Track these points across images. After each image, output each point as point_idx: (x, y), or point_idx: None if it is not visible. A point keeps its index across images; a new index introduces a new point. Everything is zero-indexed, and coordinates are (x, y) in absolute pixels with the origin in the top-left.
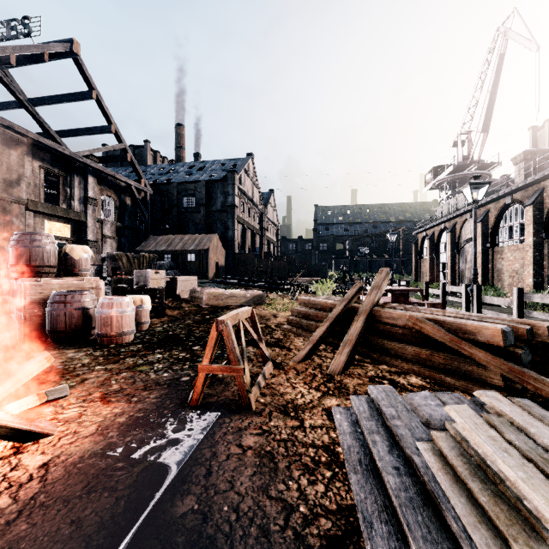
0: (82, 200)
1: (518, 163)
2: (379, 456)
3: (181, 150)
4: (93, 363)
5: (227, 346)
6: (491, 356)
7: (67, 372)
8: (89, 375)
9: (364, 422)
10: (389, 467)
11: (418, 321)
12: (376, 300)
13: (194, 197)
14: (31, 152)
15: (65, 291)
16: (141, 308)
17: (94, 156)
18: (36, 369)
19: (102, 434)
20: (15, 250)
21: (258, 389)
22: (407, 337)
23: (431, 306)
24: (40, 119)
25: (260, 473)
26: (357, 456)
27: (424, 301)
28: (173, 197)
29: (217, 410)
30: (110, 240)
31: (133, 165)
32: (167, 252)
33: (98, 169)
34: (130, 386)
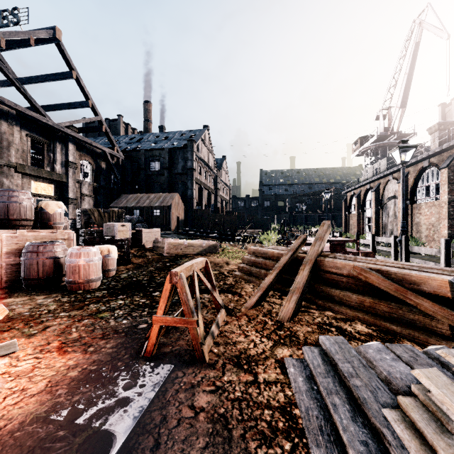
0: (64, 164)
1: (433, 132)
2: (343, 426)
3: (148, 123)
4: (58, 309)
5: (181, 298)
6: (438, 306)
7: (32, 319)
8: (52, 322)
9: (320, 379)
10: (355, 441)
11: (363, 271)
12: (319, 250)
13: (159, 162)
14: (19, 122)
15: (39, 242)
16: (108, 257)
17: (74, 127)
18: None
19: (50, 392)
20: None
21: (212, 339)
22: (351, 285)
23: (365, 255)
24: (27, 95)
25: (213, 446)
26: (317, 422)
27: (358, 250)
28: (141, 162)
29: (171, 362)
30: (87, 198)
31: (107, 134)
32: (136, 208)
33: (77, 138)
34: (89, 334)
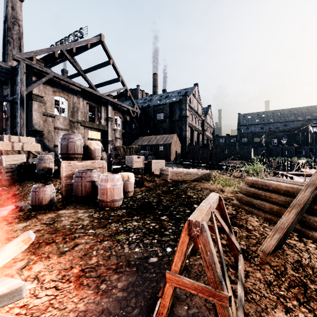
0: (106, 119)
1: None
2: None
3: (155, 88)
4: (89, 225)
5: (204, 258)
6: None
7: (69, 233)
8: (81, 239)
9: None
10: None
11: None
12: None
13: (162, 113)
14: (82, 96)
15: (84, 169)
16: (128, 181)
17: (111, 95)
18: (14, 251)
19: None
20: (60, 144)
21: (242, 313)
22: None
23: None
24: (86, 78)
25: None
26: None
27: None
28: (151, 114)
29: None
30: (119, 140)
31: (130, 98)
32: (148, 146)
33: (113, 102)
34: (105, 262)
